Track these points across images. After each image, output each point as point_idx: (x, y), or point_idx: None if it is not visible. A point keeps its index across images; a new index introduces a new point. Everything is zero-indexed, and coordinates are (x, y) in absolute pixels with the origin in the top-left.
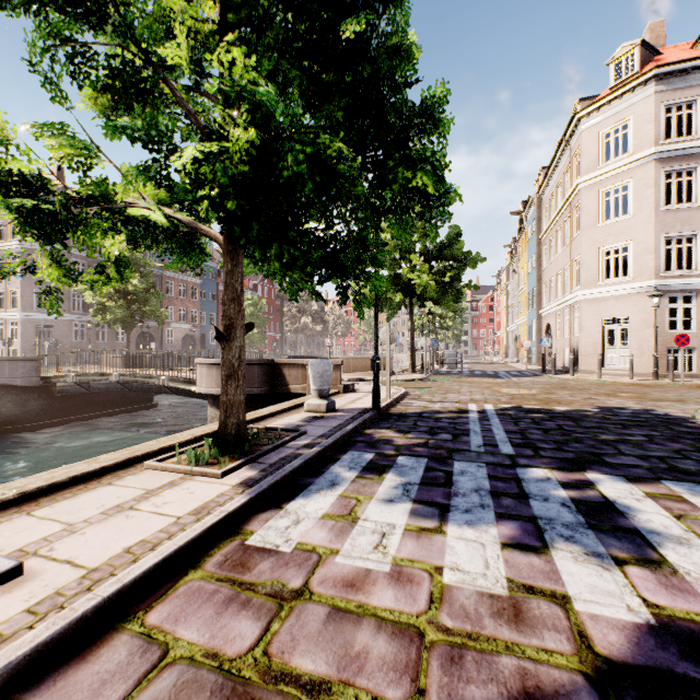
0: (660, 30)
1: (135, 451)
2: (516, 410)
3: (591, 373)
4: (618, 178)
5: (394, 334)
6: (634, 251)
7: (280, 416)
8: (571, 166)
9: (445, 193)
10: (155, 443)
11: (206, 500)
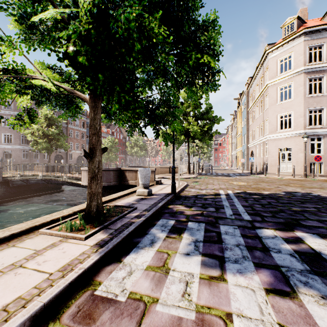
0: (305, 12)
1: (35, 222)
2: (244, 194)
3: (273, 174)
4: (286, 81)
5: (182, 155)
6: (294, 116)
7: (123, 198)
8: (263, 76)
9: (217, 72)
10: (49, 216)
11: (72, 258)
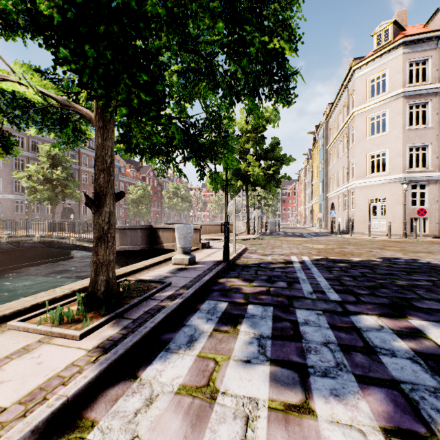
0: (403, 15)
1: (5, 309)
2: (326, 261)
3: (362, 234)
4: (379, 108)
5: (238, 206)
6: (390, 155)
7: (152, 268)
8: (348, 101)
9: (293, 74)
10: (31, 299)
11: (50, 375)
